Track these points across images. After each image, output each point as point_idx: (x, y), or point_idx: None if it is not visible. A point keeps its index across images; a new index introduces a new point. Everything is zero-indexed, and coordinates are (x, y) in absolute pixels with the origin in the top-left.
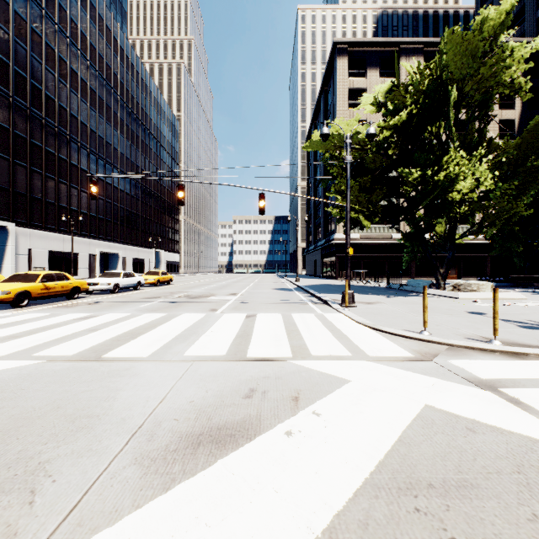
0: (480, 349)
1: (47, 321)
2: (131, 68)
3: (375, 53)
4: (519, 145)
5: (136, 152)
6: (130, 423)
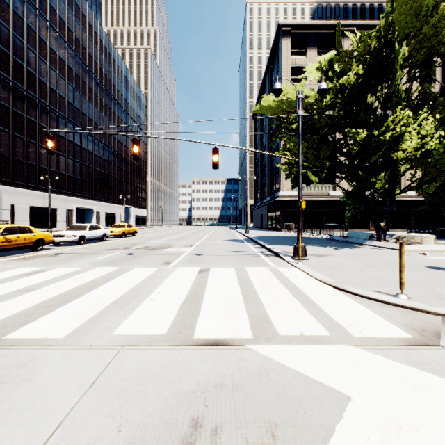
0: None
1: None
2: (104, 51)
3: (314, 35)
4: None
5: (109, 122)
6: None
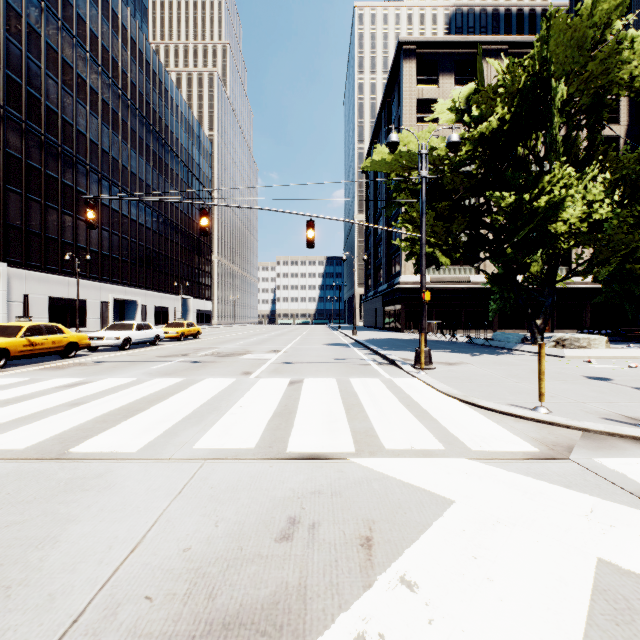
0: (632, 437)
1: (18, 390)
2: (153, 76)
3: (449, 56)
4: (639, 160)
5: (159, 177)
6: (61, 608)
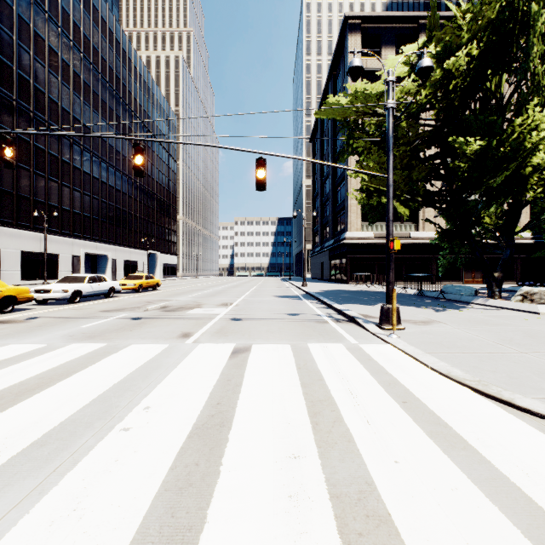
0: None
1: None
2: (123, 54)
3: (390, 30)
4: None
5: (128, 145)
6: None
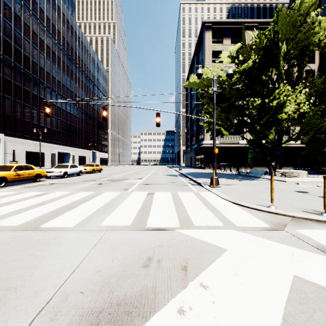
0: (316, 220)
1: (12, 197)
2: (78, 39)
3: (228, 29)
4: (324, 82)
5: (81, 90)
6: (41, 296)
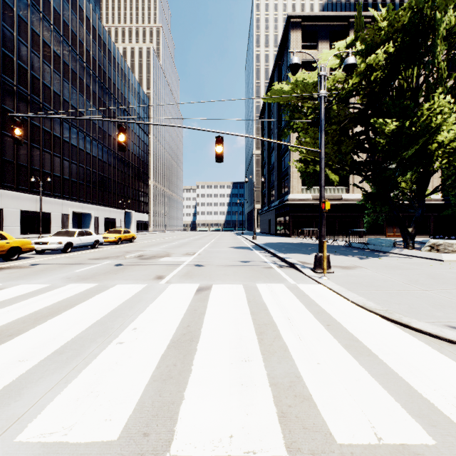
0: None
1: None
2: (103, 46)
3: (326, 27)
4: None
5: (108, 122)
6: None
